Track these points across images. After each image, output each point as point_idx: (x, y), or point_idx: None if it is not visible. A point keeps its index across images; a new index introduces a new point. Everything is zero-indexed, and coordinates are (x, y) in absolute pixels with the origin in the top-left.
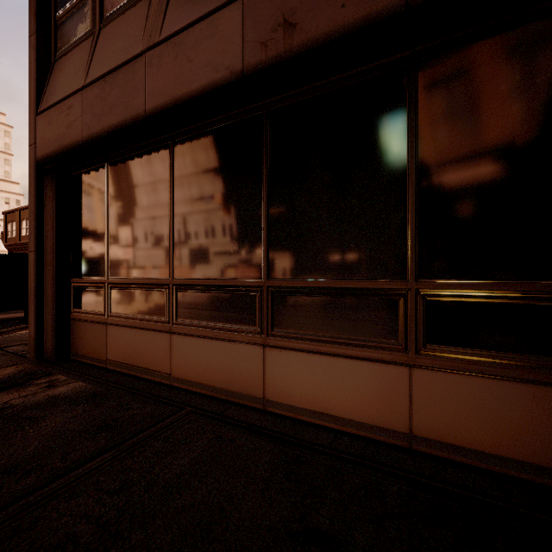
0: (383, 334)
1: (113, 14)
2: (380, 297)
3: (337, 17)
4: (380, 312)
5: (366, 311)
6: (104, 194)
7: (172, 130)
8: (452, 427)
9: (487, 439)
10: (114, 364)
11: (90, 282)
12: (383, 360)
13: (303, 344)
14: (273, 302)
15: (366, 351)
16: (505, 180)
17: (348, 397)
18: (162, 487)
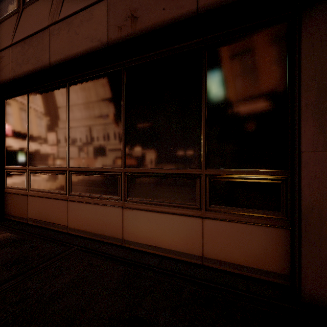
0: (188, 199)
1: (31, 0)
2: (187, 178)
3: (160, 15)
4: (187, 187)
5: (179, 187)
6: (26, 113)
7: (68, 75)
8: (224, 251)
9: (242, 257)
10: (32, 220)
11: (17, 169)
12: (188, 215)
13: (144, 206)
14: (128, 181)
15: (179, 209)
16: (250, 114)
17: (170, 236)
18: (47, 298)
